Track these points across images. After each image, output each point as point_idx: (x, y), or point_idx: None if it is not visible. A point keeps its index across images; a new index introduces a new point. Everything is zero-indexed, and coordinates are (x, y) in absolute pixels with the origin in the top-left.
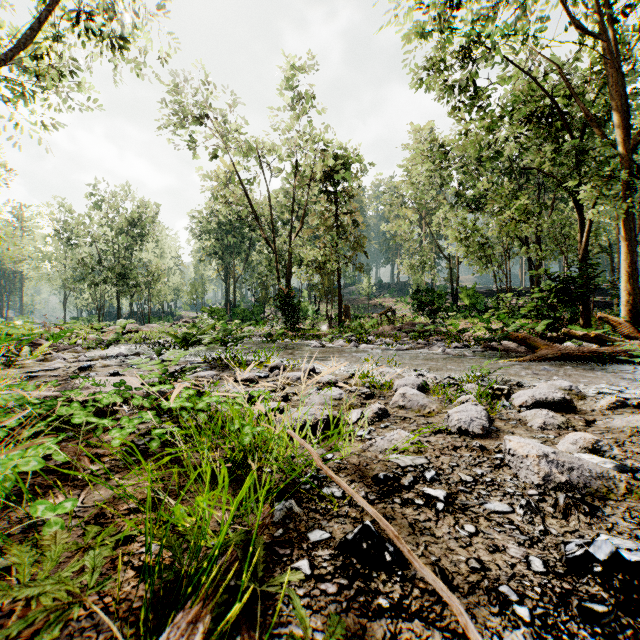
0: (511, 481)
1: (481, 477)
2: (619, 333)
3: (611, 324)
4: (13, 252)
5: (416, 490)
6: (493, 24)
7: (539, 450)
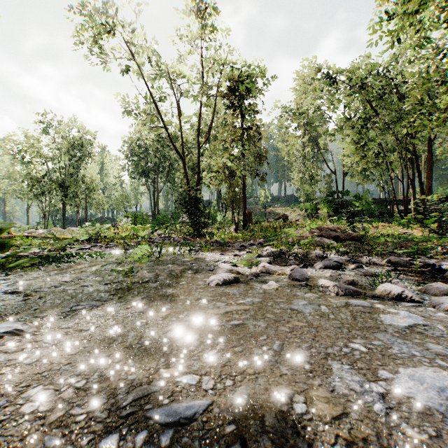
0: None
1: None
2: None
3: None
4: None
5: None
6: None
7: None
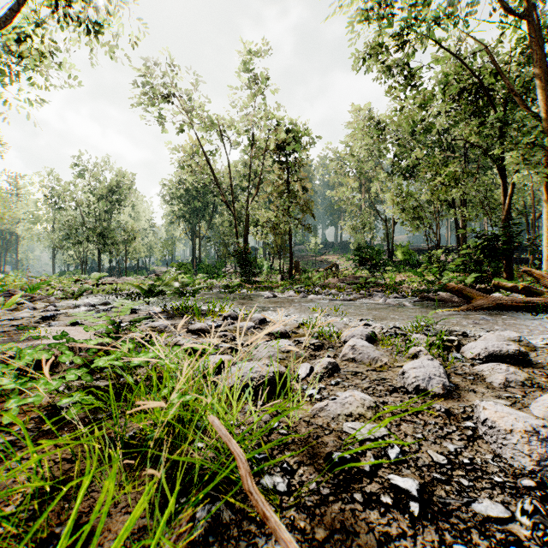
0: (494, 463)
1: (456, 457)
2: (542, 285)
3: (534, 277)
4: (3, 214)
5: (380, 479)
6: (428, 7)
7: (525, 423)
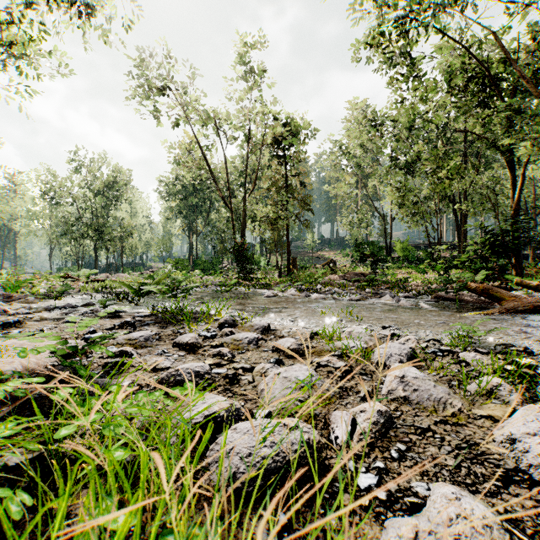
0: None
1: None
2: None
3: None
4: None
5: None
6: None
7: None
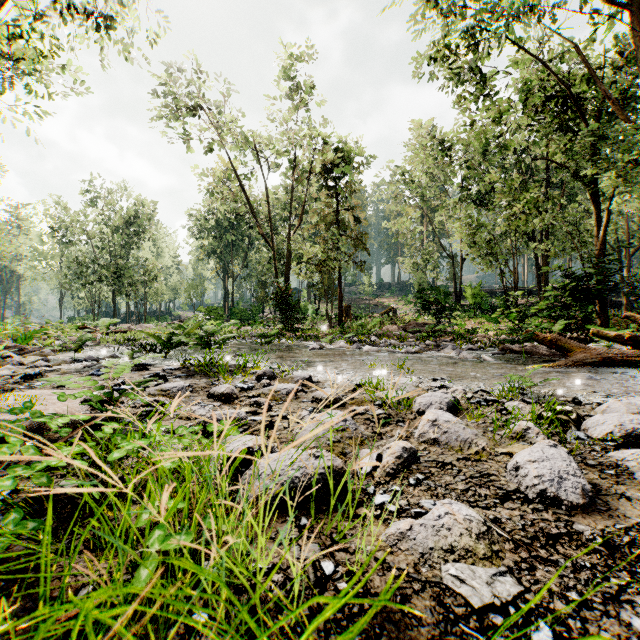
0: None
1: None
2: None
3: (638, 324)
4: None
5: None
6: None
7: None
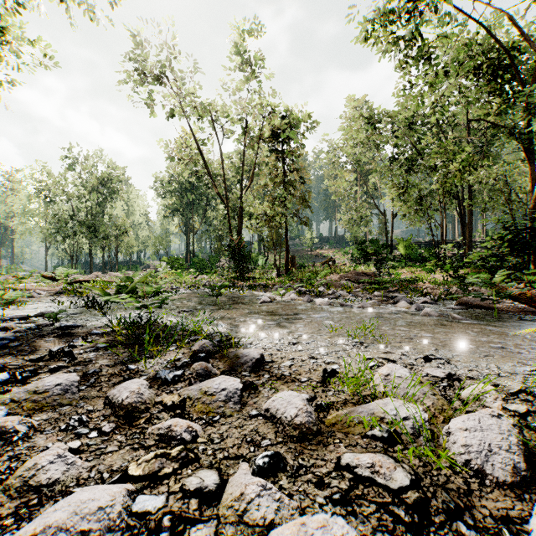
0: None
1: None
2: None
3: None
4: None
5: None
6: None
7: None
